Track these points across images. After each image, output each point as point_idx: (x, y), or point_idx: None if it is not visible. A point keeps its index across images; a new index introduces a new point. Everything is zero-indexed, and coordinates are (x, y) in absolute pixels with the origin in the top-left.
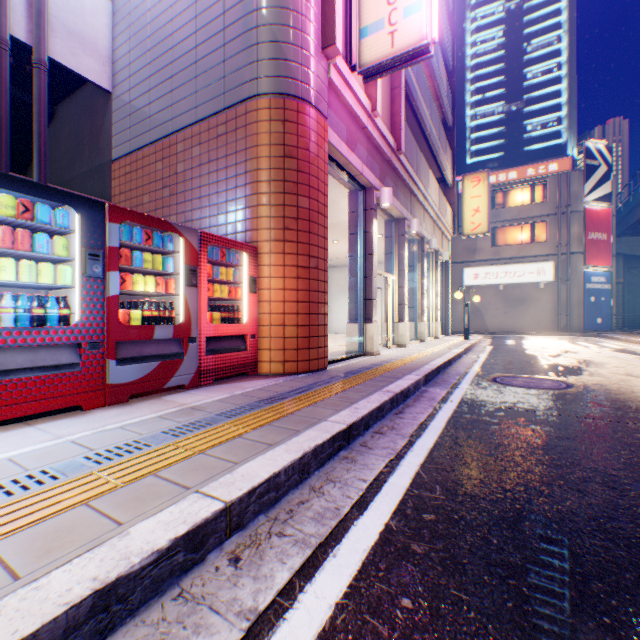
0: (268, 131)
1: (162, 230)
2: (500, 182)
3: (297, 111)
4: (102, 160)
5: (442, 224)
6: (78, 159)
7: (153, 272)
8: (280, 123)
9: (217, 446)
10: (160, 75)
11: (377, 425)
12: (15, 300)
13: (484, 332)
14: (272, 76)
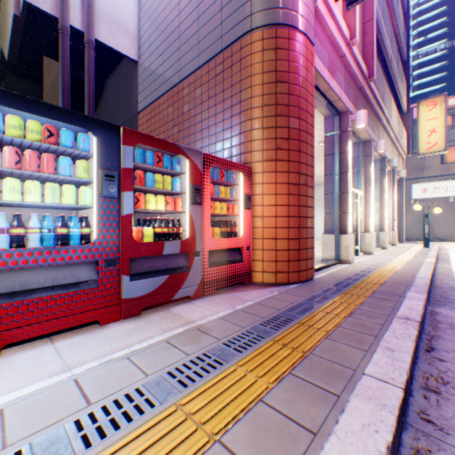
0: (261, 61)
1: (171, 154)
2: (450, 106)
3: (287, 38)
4: (132, 113)
5: (399, 145)
6: (117, 116)
7: (163, 192)
8: (272, 51)
9: (235, 423)
10: (170, 38)
11: (416, 372)
12: (44, 220)
13: (433, 239)
14: (264, 9)
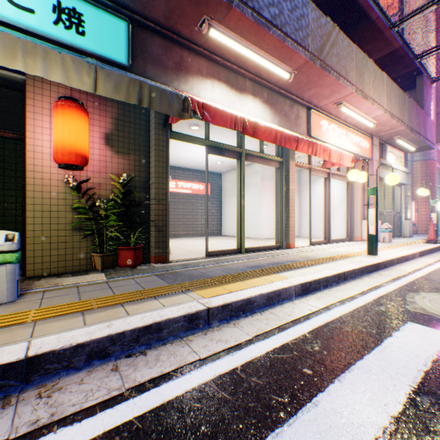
0: (419, 170)
1: None
2: None
3: (428, 163)
4: None
5: None
6: None
7: None
8: (423, 167)
9: None
10: None
11: None
12: None
13: None
14: (421, 155)
